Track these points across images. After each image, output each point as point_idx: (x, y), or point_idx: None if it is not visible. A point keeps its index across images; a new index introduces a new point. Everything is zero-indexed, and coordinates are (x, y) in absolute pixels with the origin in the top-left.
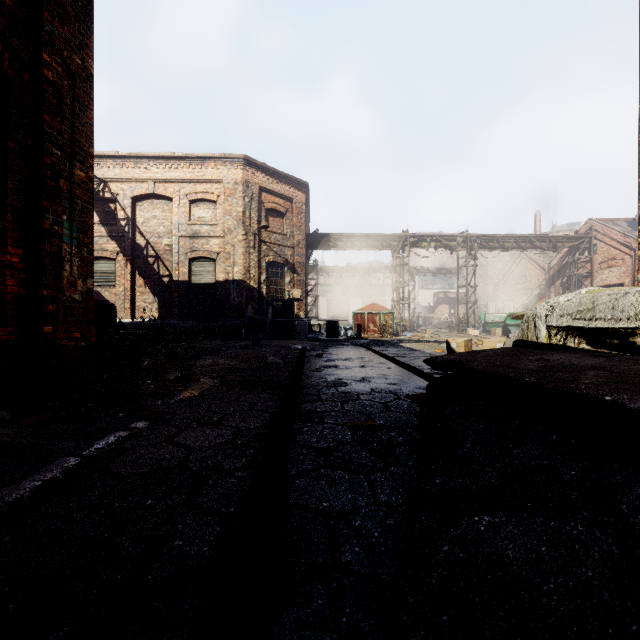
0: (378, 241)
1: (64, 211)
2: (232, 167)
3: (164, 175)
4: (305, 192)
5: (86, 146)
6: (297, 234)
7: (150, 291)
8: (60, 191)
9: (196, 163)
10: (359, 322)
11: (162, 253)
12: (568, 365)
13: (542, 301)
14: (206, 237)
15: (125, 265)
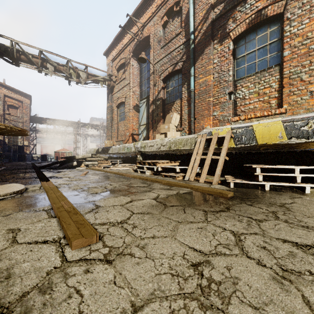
0: (67, 123)
1: None
2: None
3: None
4: (30, 99)
5: None
6: (25, 117)
7: None
8: None
9: None
10: (57, 155)
11: None
12: None
13: None
14: None
15: None
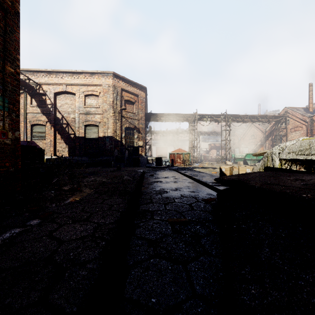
0: (182, 117)
1: None
2: (107, 78)
3: (71, 81)
4: (145, 92)
5: (14, 53)
6: (141, 113)
7: (64, 142)
8: None
9: (88, 75)
10: (172, 158)
11: (70, 122)
12: None
13: (262, 148)
14: (93, 114)
15: (50, 128)
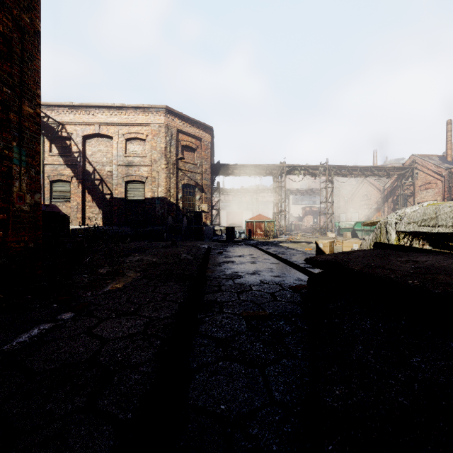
0: (263, 170)
1: (14, 139)
2: (157, 114)
3: (107, 120)
4: (210, 134)
5: (34, 88)
6: (205, 164)
7: (96, 205)
8: (10, 122)
9: (130, 111)
10: (249, 228)
11: (105, 177)
12: (441, 267)
13: (379, 213)
14: (138, 166)
15: (77, 186)
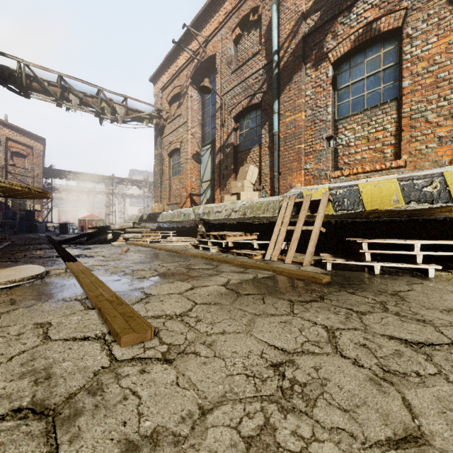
0: (96, 178)
1: None
2: None
3: None
4: (43, 143)
5: None
6: (37, 169)
7: None
8: None
9: None
10: (82, 224)
11: None
12: None
13: None
14: None
15: None
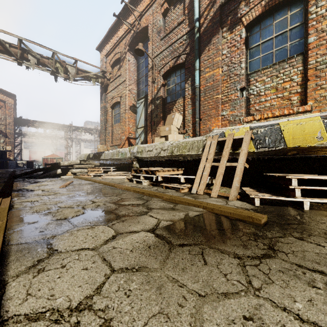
0: (57, 126)
1: None
2: None
3: None
4: (14, 99)
5: None
6: (8, 119)
7: None
8: None
9: None
10: (45, 162)
11: None
12: None
13: None
14: None
15: None
